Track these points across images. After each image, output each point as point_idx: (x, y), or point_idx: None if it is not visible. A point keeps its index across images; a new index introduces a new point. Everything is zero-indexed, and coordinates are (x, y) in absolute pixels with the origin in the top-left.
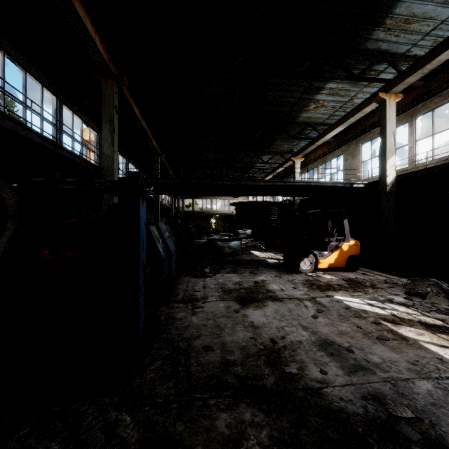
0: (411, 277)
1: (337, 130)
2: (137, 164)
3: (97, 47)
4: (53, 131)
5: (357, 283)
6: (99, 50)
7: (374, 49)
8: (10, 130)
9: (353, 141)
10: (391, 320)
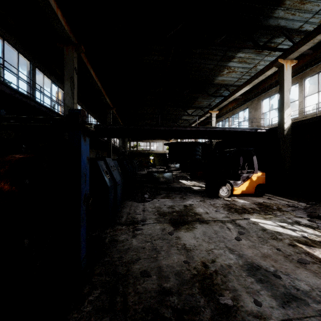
0: (307, 201)
1: (245, 89)
2: (95, 116)
3: (59, 19)
4: (27, 88)
5: (266, 207)
6: (61, 22)
7: (275, 25)
8: None
9: (256, 98)
10: (304, 242)
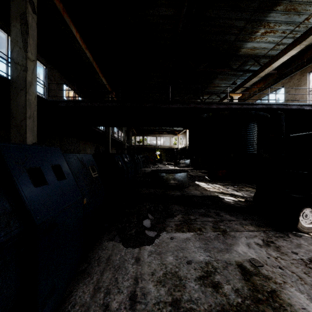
0: None
1: (290, 54)
2: None
3: None
4: None
5: None
6: None
7: None
8: None
9: (298, 71)
10: None
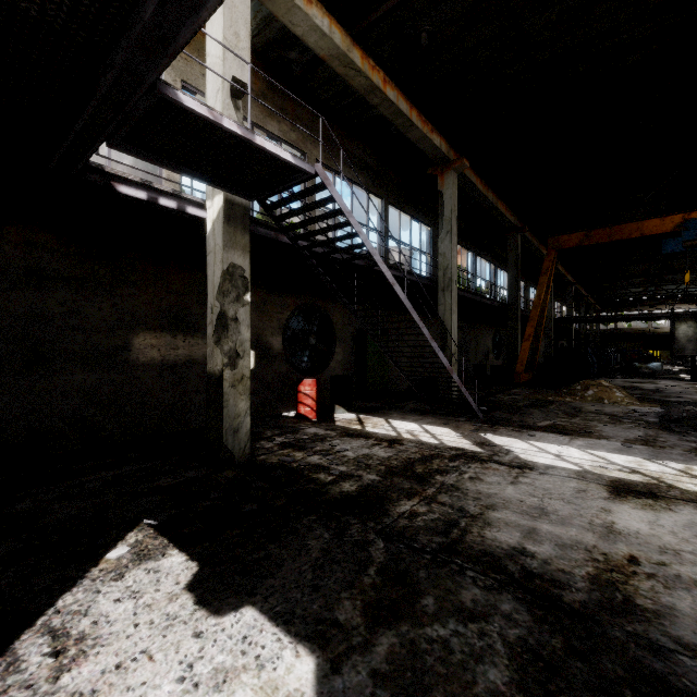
0: None
1: None
2: None
3: None
4: None
5: None
6: None
7: None
8: (525, 315)
9: None
10: None
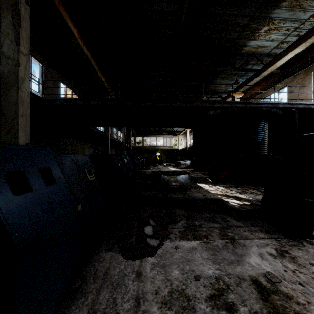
0: None
1: (294, 52)
2: None
3: None
4: None
5: None
6: None
7: None
8: None
9: (302, 70)
10: None
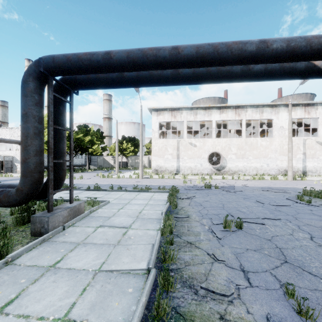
0: None
1: None
2: None
3: None
4: None
5: None
6: None
7: None
8: None
9: None
10: None
